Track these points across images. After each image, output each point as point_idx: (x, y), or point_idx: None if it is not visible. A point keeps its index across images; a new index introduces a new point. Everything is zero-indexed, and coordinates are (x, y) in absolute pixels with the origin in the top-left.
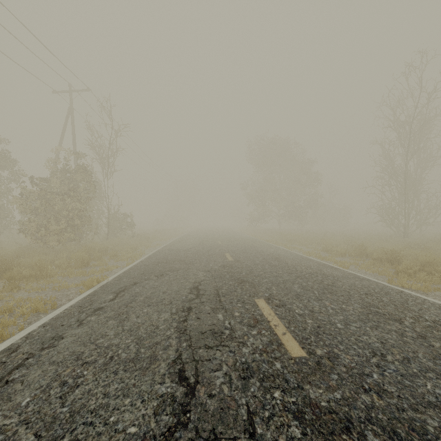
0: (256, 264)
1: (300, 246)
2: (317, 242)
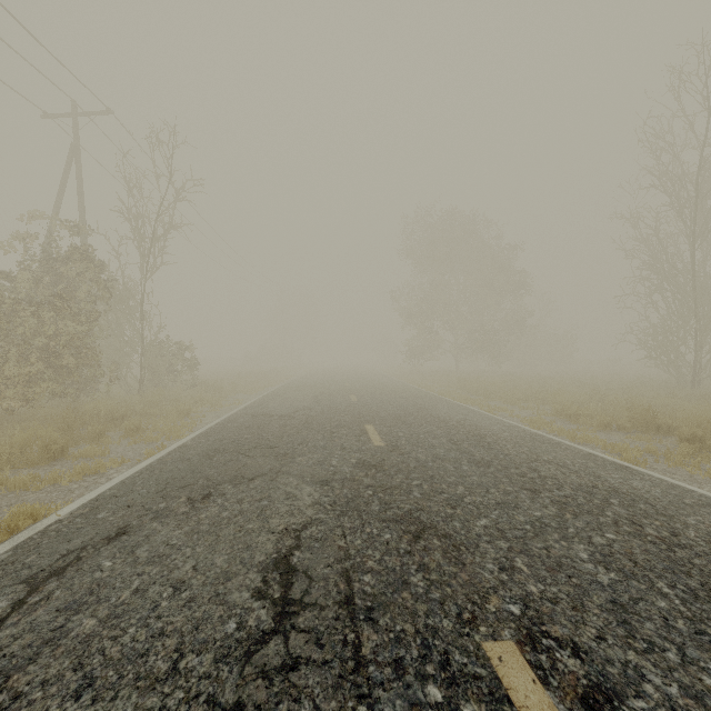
0: (439, 457)
1: (507, 404)
2: (537, 398)
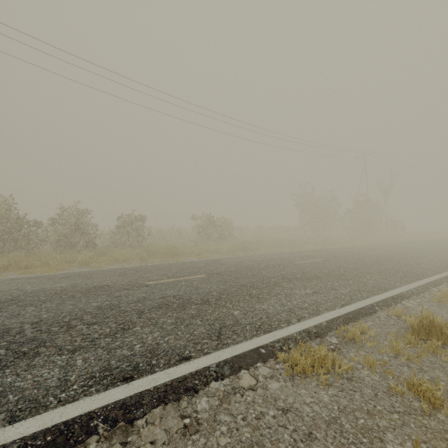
0: None
1: None
2: None
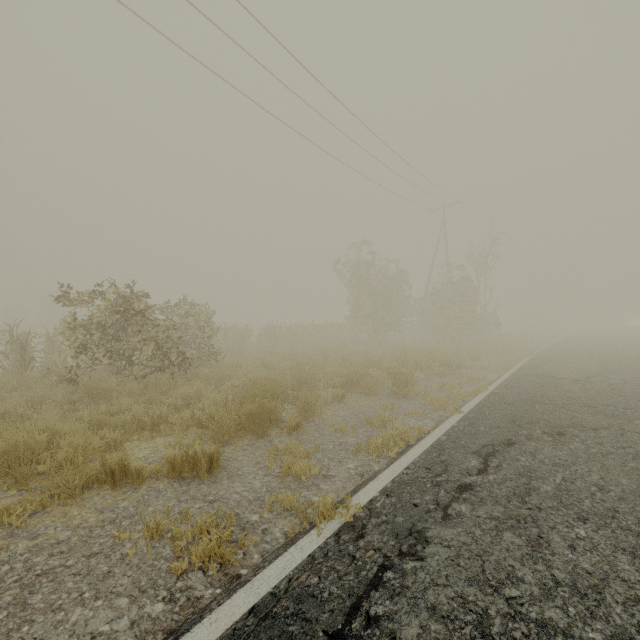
0: None
1: None
2: None
